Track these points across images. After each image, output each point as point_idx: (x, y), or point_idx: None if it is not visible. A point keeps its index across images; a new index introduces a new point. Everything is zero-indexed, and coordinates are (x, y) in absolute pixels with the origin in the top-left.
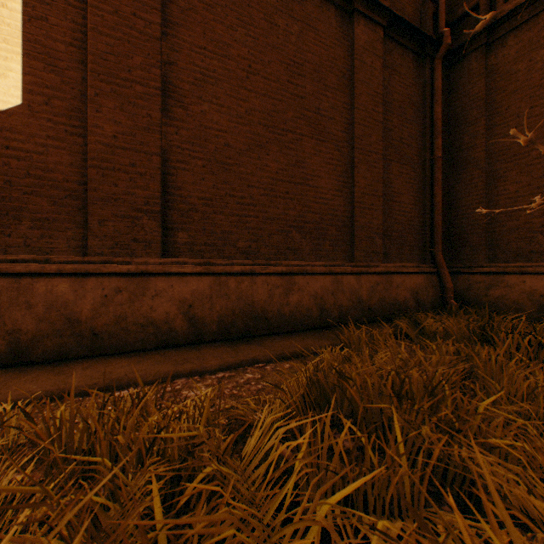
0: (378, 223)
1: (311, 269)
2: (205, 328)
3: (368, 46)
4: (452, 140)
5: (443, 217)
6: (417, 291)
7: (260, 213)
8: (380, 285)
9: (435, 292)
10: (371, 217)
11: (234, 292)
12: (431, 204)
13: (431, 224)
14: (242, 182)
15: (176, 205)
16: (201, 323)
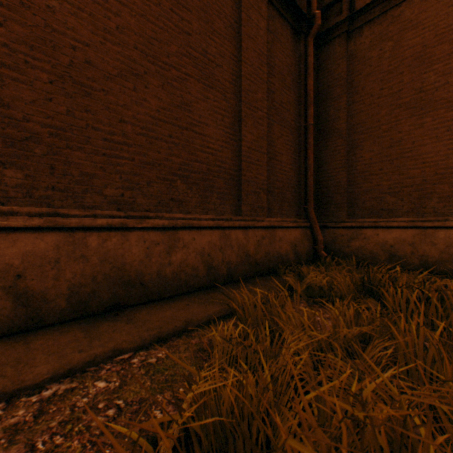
0: (263, 178)
1: (198, 223)
2: (46, 306)
3: (254, 3)
4: (320, 112)
5: (313, 178)
6: (296, 243)
7: (137, 156)
8: (265, 239)
9: (309, 244)
10: (257, 172)
11: (96, 253)
12: (305, 166)
13: (305, 184)
14: (112, 114)
15: (1, 128)
16: (38, 299)
